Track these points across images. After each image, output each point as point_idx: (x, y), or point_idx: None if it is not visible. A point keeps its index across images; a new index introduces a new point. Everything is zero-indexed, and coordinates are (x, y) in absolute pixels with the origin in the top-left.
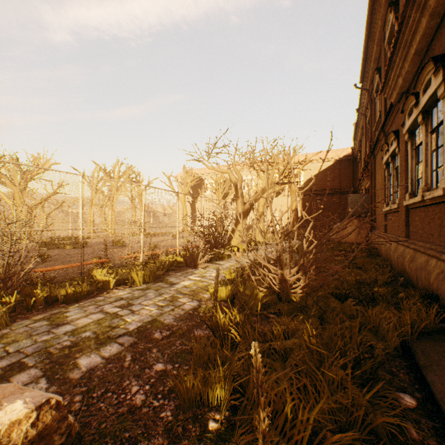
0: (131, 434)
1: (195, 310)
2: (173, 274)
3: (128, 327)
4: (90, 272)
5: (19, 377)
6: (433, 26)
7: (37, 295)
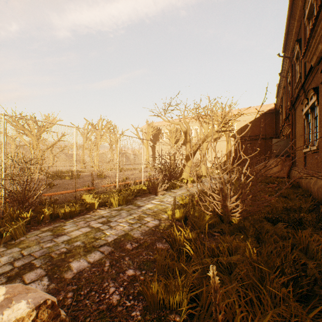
0: None
1: (156, 227)
2: (139, 199)
3: (107, 239)
4: (81, 196)
5: (29, 275)
6: None
7: (45, 212)
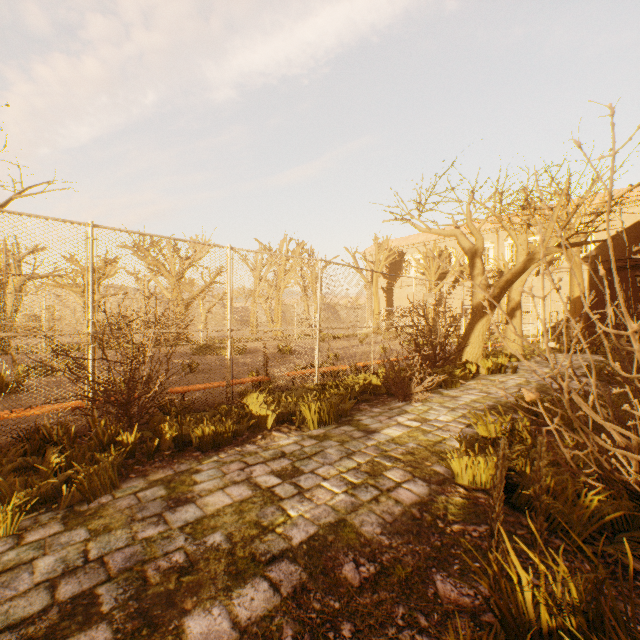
0: None
1: (422, 508)
2: (367, 409)
3: (289, 535)
4: (241, 396)
5: None
6: None
7: (164, 432)
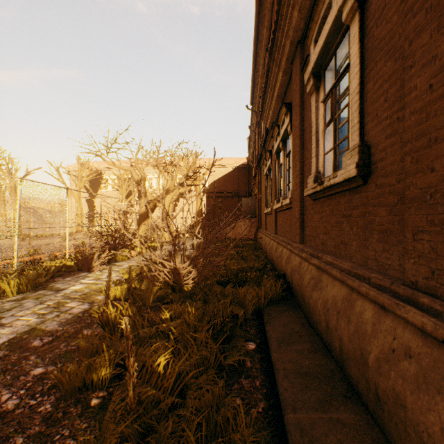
0: (2, 435)
1: (85, 312)
2: (61, 280)
3: None
4: None
5: None
6: (286, 80)
7: None
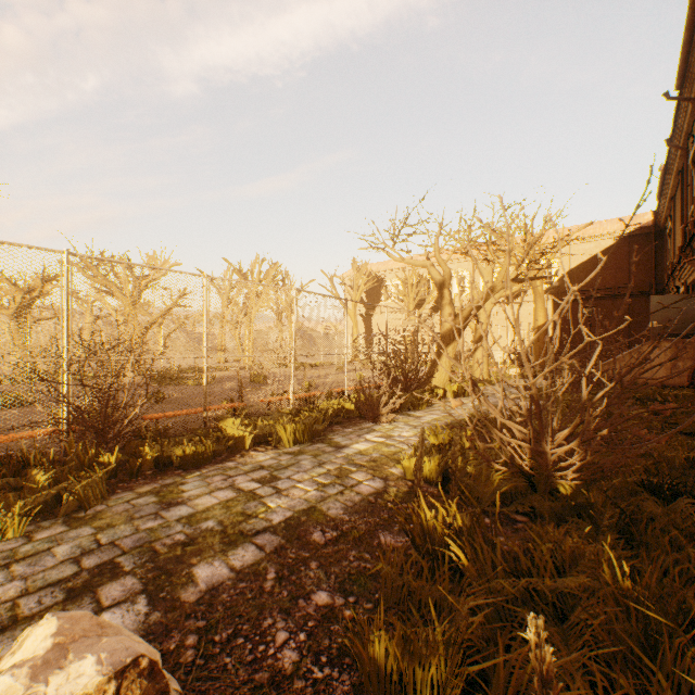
0: None
1: (377, 496)
2: (339, 430)
3: (271, 518)
4: (217, 422)
5: (109, 589)
6: None
7: (144, 454)
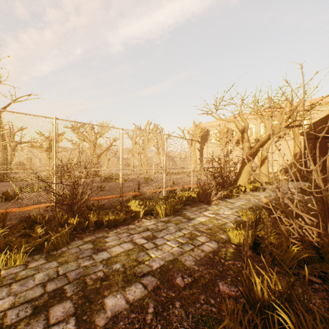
0: None
1: (214, 253)
2: (189, 208)
3: (151, 265)
4: (127, 202)
5: (55, 310)
6: None
7: (90, 218)
